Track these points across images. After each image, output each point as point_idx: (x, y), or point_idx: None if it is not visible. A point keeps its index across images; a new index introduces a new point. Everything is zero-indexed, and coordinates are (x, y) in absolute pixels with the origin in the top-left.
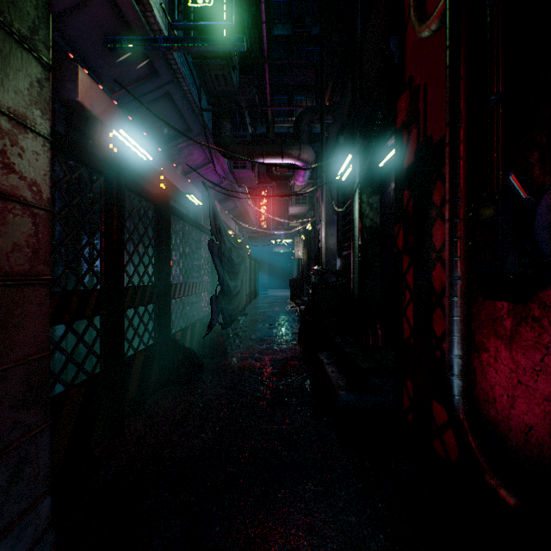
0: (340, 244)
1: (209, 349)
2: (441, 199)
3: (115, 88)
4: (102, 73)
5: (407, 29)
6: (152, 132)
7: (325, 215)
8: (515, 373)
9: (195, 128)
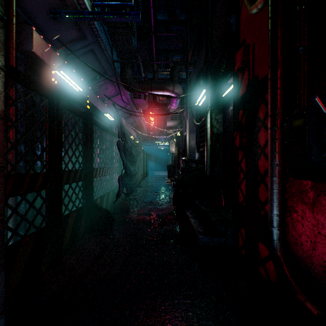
0: (198, 144)
1: (118, 209)
2: (264, 115)
3: (58, 45)
4: (49, 35)
5: (241, 10)
6: (83, 74)
7: (188, 127)
8: (316, 227)
9: (109, 72)
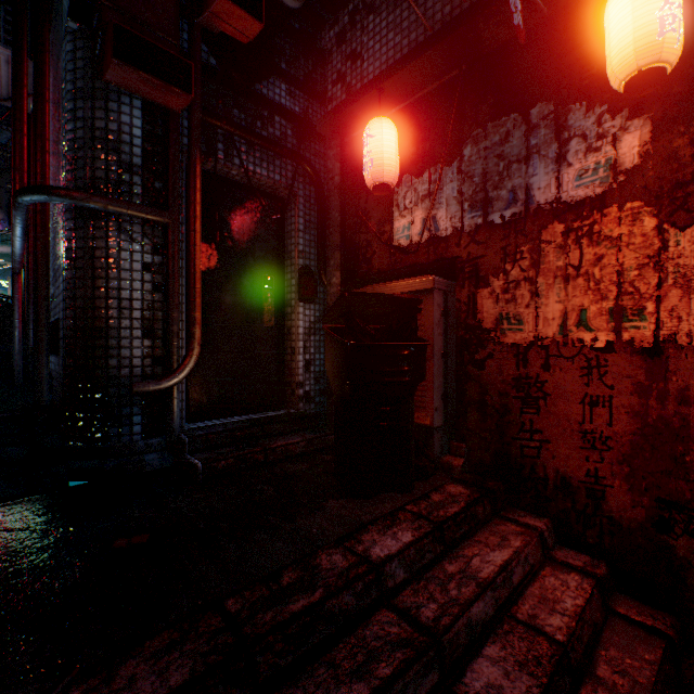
0: None
1: None
2: None
3: None
4: None
5: None
6: None
7: None
8: None
9: None
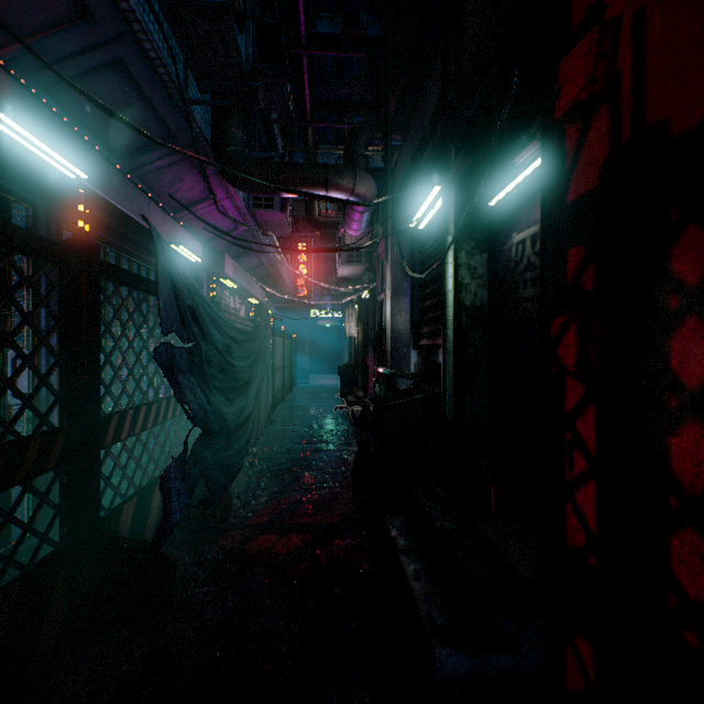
0: (416, 327)
1: (198, 516)
2: None
3: (2, 34)
4: None
5: None
6: (102, 134)
7: (390, 281)
8: None
9: (182, 135)
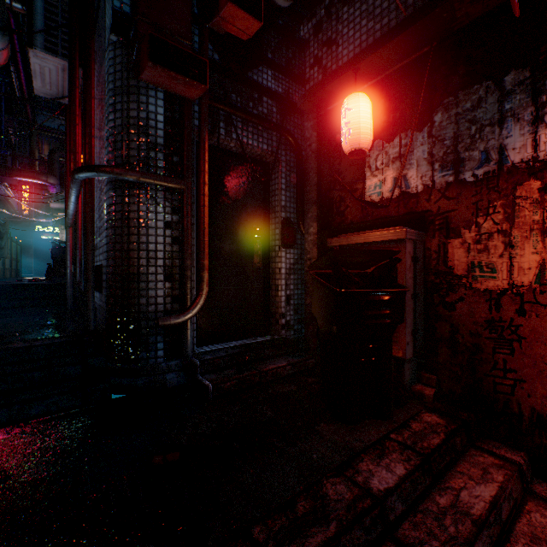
0: None
1: None
2: None
3: None
4: None
5: None
6: None
7: None
8: None
9: None
